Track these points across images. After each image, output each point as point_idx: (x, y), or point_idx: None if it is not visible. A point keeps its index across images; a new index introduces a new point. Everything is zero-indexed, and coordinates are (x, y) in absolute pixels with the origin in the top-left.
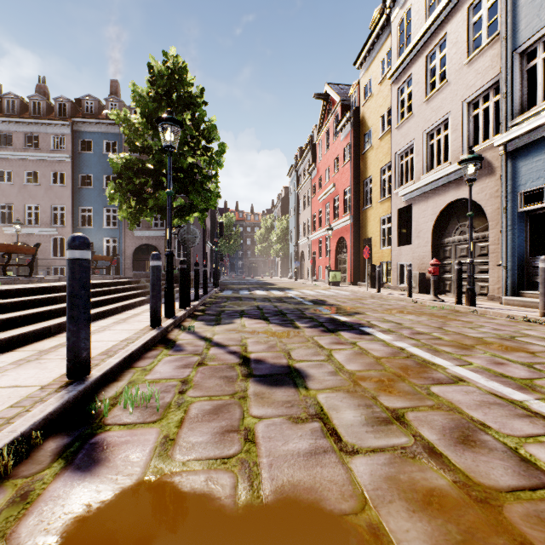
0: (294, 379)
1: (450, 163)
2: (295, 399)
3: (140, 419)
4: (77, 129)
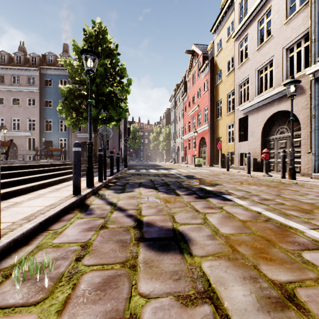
0: (179, 243)
1: (274, 88)
2: (181, 269)
3: (23, 298)
4: (43, 73)
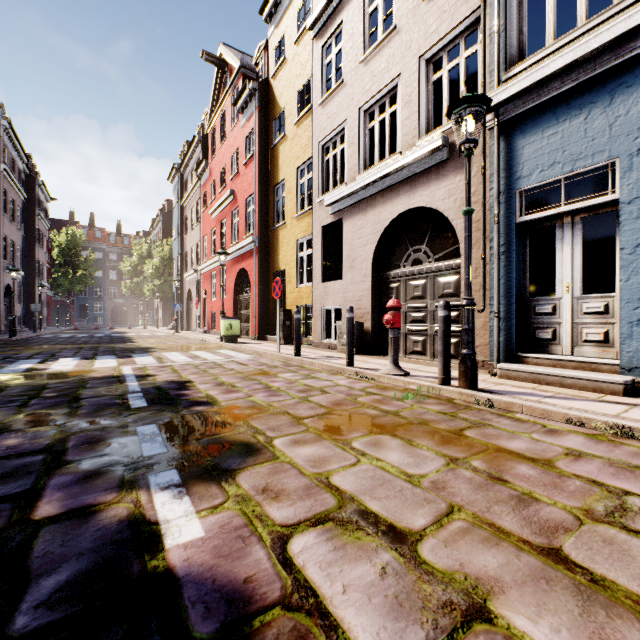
0: None
1: (401, 152)
2: None
3: None
4: None
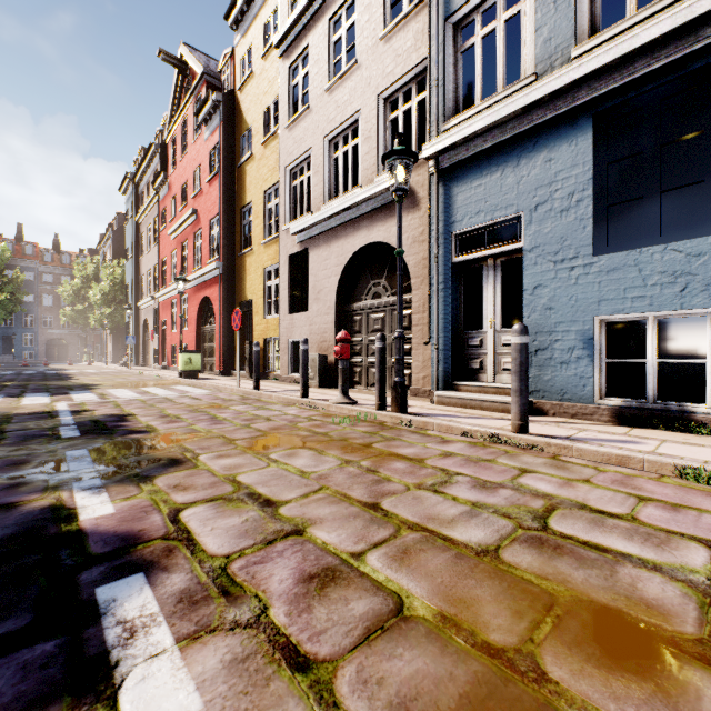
0: None
1: (362, 187)
2: None
3: None
4: None
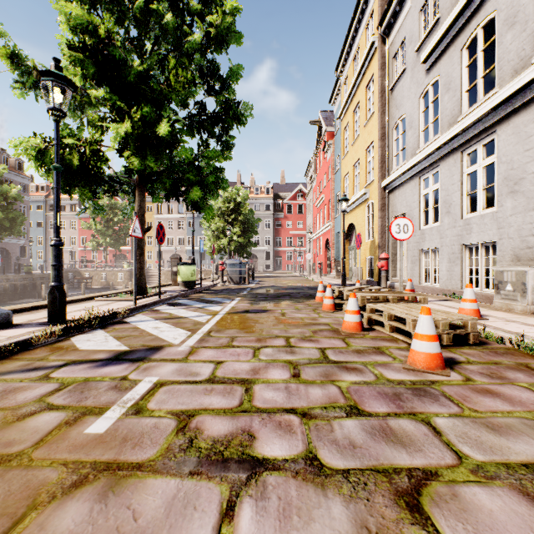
0: None
1: (175, 246)
2: None
3: None
4: None
